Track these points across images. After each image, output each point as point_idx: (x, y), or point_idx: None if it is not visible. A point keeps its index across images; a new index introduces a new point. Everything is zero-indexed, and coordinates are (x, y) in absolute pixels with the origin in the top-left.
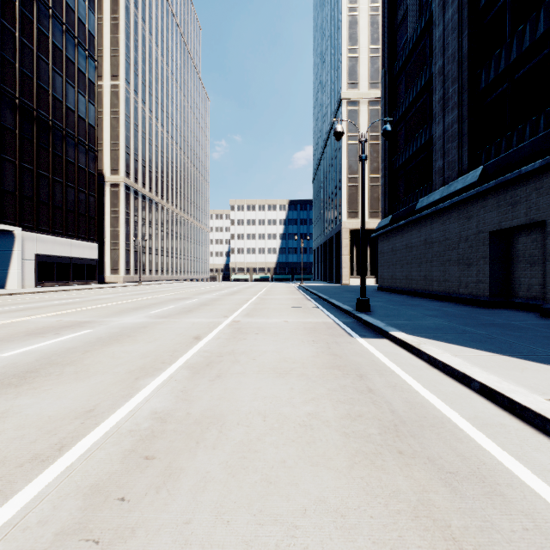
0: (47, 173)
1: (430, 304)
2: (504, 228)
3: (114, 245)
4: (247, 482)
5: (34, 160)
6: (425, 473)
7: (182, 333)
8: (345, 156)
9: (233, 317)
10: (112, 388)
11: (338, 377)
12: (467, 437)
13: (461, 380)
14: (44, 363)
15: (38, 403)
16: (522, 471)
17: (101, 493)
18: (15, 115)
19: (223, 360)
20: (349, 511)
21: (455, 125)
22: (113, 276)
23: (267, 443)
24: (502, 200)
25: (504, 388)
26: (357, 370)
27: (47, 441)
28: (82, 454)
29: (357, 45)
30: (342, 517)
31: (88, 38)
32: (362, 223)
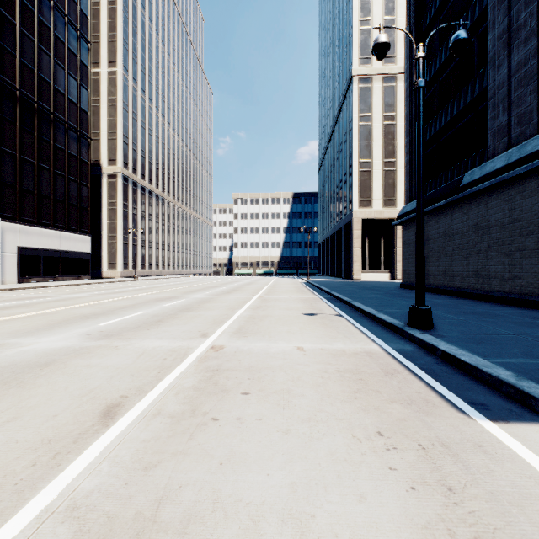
0: (32, 159)
1: (505, 312)
2: None
3: (112, 238)
4: None
5: (17, 144)
6: None
7: (96, 387)
8: (356, 139)
9: (215, 337)
10: None
11: None
12: None
13: None
14: None
15: None
16: None
17: None
18: None
19: None
20: None
21: (531, 61)
22: (110, 270)
23: None
24: None
25: None
26: None
27: None
28: None
29: (370, 15)
30: None
31: (79, 17)
32: (419, 187)
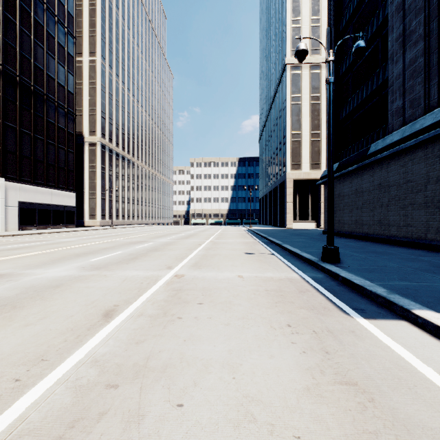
0: (29, 131)
1: (398, 251)
2: None
3: (92, 194)
4: None
5: (17, 119)
6: None
7: (96, 300)
8: (288, 115)
9: (177, 269)
10: None
11: None
12: None
13: None
14: None
15: None
16: None
17: None
18: None
19: (109, 409)
20: None
21: (419, 59)
22: (91, 220)
23: None
24: None
25: None
26: None
27: None
28: None
29: (300, 16)
30: None
31: (67, 17)
32: (329, 157)
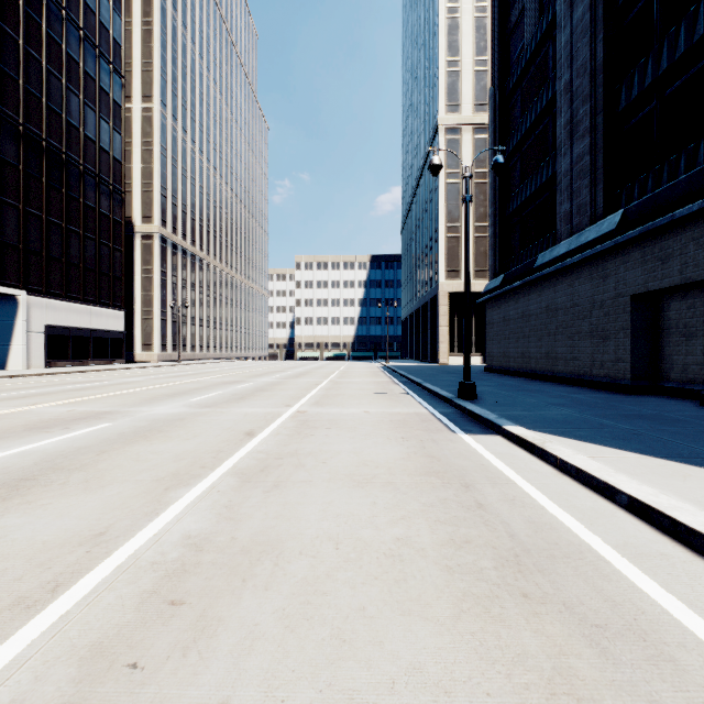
0: (60, 220)
1: (555, 390)
2: (651, 290)
3: (147, 313)
4: (311, 640)
5: (43, 204)
6: (562, 626)
7: (230, 427)
8: (442, 199)
9: (297, 406)
10: (132, 503)
11: (436, 487)
12: (616, 573)
13: (603, 491)
14: (45, 468)
15: (30, 523)
16: (697, 624)
17: (105, 657)
18: (19, 146)
19: (283, 464)
20: (456, 685)
21: (586, 157)
22: (144, 353)
23: (340, 581)
24: (648, 254)
25: (663, 503)
26: (461, 478)
27: (37, 578)
28: (83, 597)
29: (459, 55)
30: (446, 695)
31: (112, 47)
32: (466, 283)
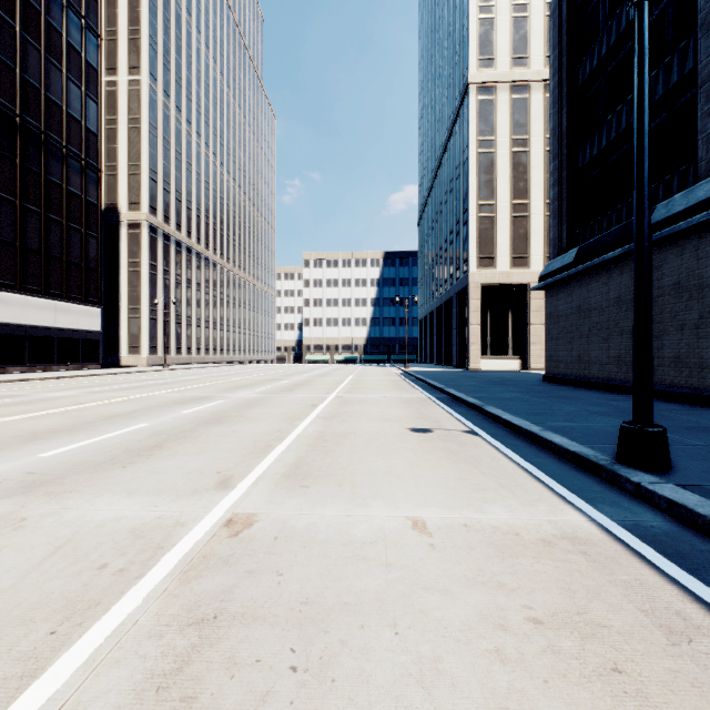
0: (13, 196)
1: None
2: None
3: (133, 312)
4: None
5: None
6: None
7: None
8: (473, 172)
9: (243, 489)
10: None
11: None
12: None
13: None
14: None
15: None
16: None
17: None
18: None
19: None
20: None
21: None
22: (131, 356)
23: None
24: None
25: None
26: None
27: None
28: None
29: None
30: None
31: None
32: (642, 194)
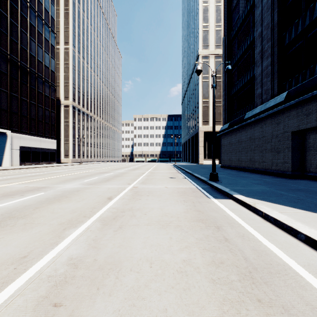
0: (26, 98)
1: (254, 176)
2: (301, 129)
3: (66, 141)
4: None
5: (19, 91)
6: None
7: (101, 195)
8: (200, 89)
9: (133, 184)
10: (45, 237)
11: (202, 228)
12: (308, 285)
13: (289, 231)
14: (5, 217)
15: None
16: None
17: None
18: (7, 65)
19: (125, 215)
20: None
21: (269, 67)
22: (65, 159)
23: (152, 289)
24: (300, 112)
25: None
26: (215, 223)
27: None
28: (4, 300)
29: (208, 23)
30: None
31: (50, 20)
32: (213, 126)
